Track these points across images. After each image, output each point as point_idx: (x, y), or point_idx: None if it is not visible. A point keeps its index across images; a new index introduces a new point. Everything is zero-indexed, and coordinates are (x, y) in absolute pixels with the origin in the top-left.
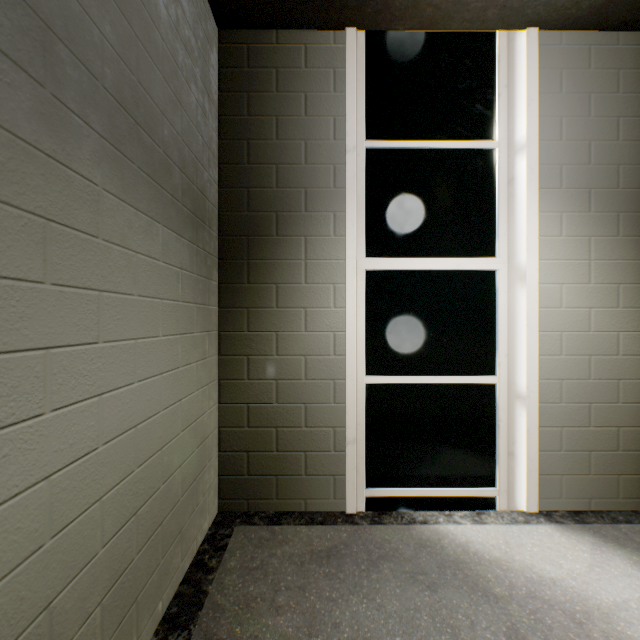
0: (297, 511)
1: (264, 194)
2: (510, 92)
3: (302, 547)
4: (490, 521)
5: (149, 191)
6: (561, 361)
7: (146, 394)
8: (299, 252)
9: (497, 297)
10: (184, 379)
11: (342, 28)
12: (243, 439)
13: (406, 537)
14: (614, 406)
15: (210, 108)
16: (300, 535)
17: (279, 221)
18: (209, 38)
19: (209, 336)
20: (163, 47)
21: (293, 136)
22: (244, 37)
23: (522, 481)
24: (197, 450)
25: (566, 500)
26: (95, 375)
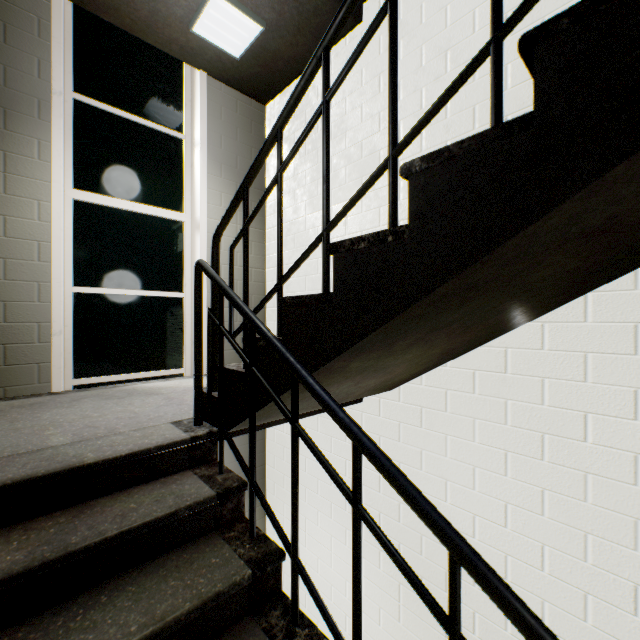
0: None
1: None
2: None
3: None
4: None
5: None
6: None
7: None
8: None
9: None
10: None
11: None
12: None
13: None
14: None
15: None
16: None
17: None
18: None
19: None
20: None
21: None
22: None
23: None
24: None
25: None
26: None
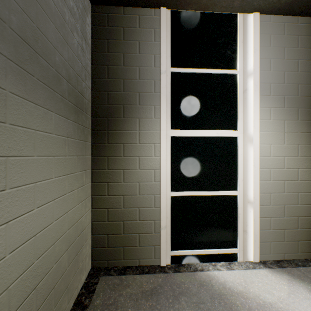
0: (134, 266)
1: (116, 95)
2: (244, 45)
3: (137, 289)
4: (235, 268)
5: (45, 93)
6: (270, 183)
7: (43, 214)
8: (135, 126)
9: (238, 150)
10: (69, 200)
11: (158, 7)
12: (105, 228)
13: (193, 280)
14: (296, 206)
15: (86, 47)
16: (136, 281)
17: (125, 110)
18: (85, 8)
19: (85, 173)
20: (55, 9)
21: (132, 64)
22: (105, 9)
23: (251, 245)
24: (78, 238)
25: (273, 255)
26: (3, 211)
